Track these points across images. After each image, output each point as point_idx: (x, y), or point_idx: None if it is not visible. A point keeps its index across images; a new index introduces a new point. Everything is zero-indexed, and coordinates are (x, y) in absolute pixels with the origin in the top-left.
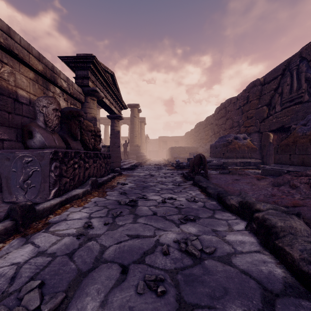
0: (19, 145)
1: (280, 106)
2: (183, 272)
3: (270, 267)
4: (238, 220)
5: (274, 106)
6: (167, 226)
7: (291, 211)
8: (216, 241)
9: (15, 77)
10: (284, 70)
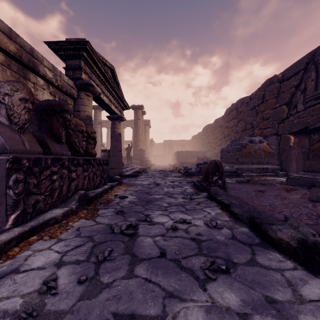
0: None
1: (303, 104)
2: None
3: None
4: (301, 272)
5: (295, 105)
6: (185, 287)
7: None
8: None
9: None
10: (307, 64)
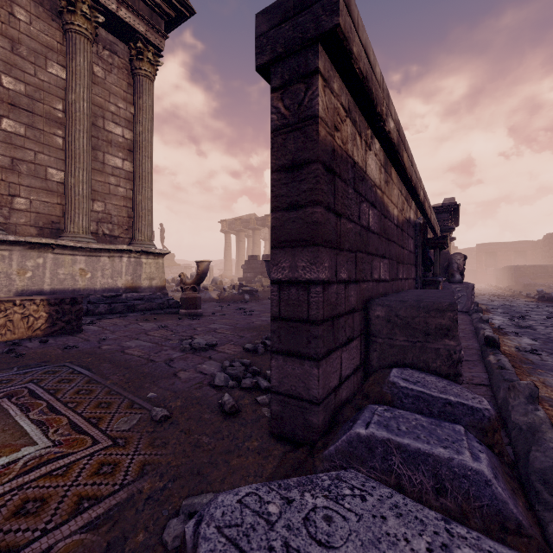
0: None
1: None
2: None
3: None
4: None
5: None
6: None
7: None
8: None
9: None
10: None
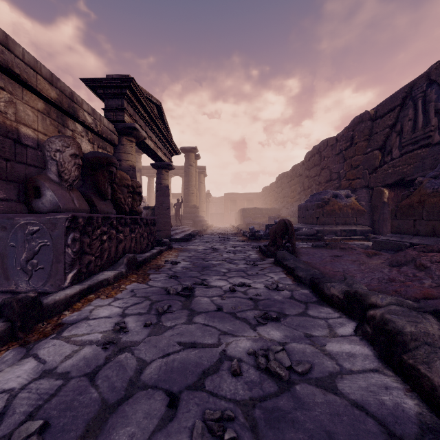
0: (21, 207)
1: (399, 150)
2: (264, 404)
3: (396, 396)
4: (343, 319)
5: (390, 150)
6: (238, 329)
7: (424, 308)
8: (312, 353)
9: (16, 109)
10: (404, 99)
